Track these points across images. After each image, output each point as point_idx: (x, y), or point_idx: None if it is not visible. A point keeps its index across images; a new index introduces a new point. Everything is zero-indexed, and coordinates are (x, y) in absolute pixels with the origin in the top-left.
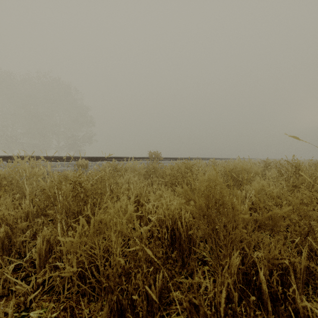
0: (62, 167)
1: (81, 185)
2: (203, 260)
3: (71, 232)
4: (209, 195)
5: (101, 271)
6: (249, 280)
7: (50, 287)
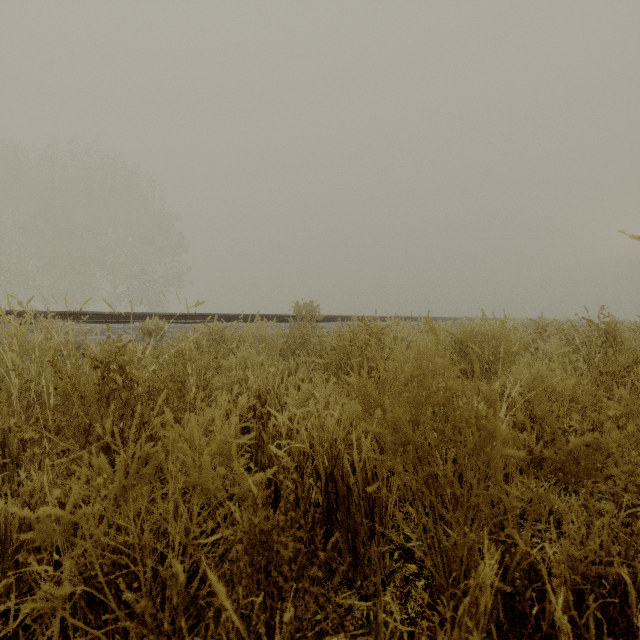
0: (112, 335)
1: (122, 370)
2: (404, 548)
3: (54, 493)
4: (419, 393)
5: (143, 588)
6: (520, 612)
7: (16, 629)
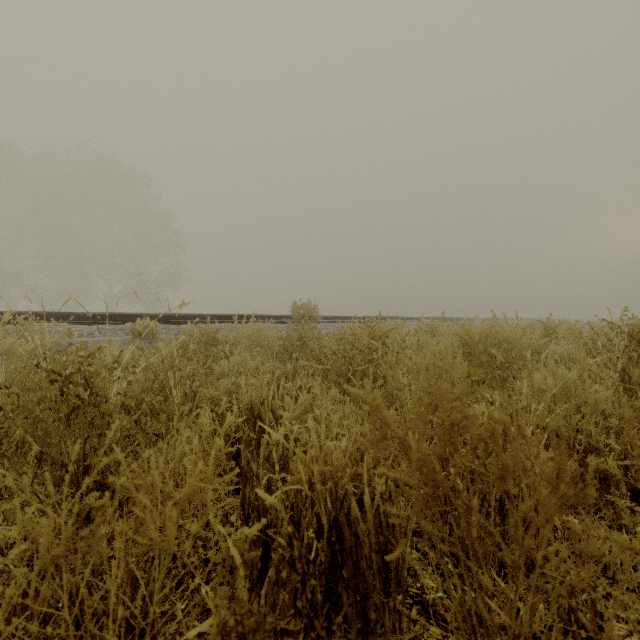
0: (102, 337)
1: (87, 383)
2: (423, 602)
3: None
4: (453, 424)
5: None
6: None
7: None
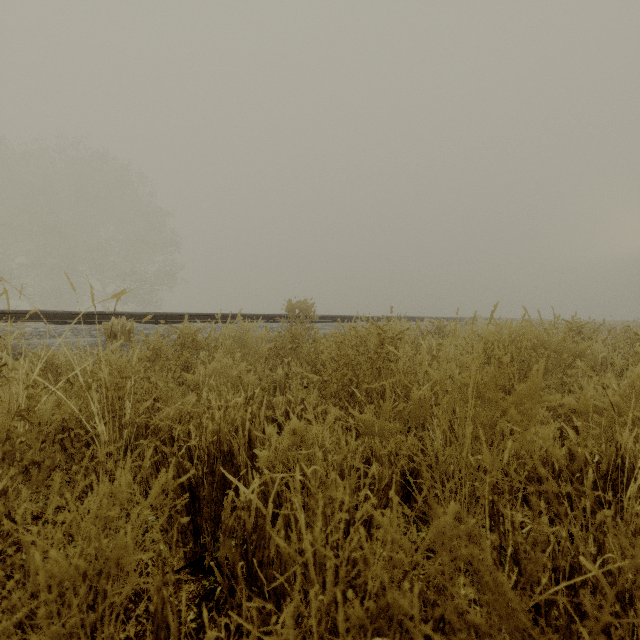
0: (73, 338)
1: None
2: None
3: None
4: None
5: None
6: None
7: None
